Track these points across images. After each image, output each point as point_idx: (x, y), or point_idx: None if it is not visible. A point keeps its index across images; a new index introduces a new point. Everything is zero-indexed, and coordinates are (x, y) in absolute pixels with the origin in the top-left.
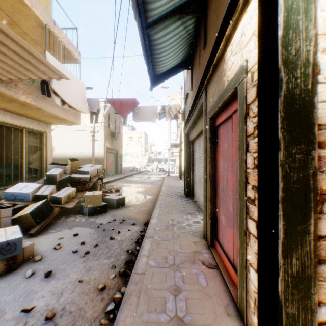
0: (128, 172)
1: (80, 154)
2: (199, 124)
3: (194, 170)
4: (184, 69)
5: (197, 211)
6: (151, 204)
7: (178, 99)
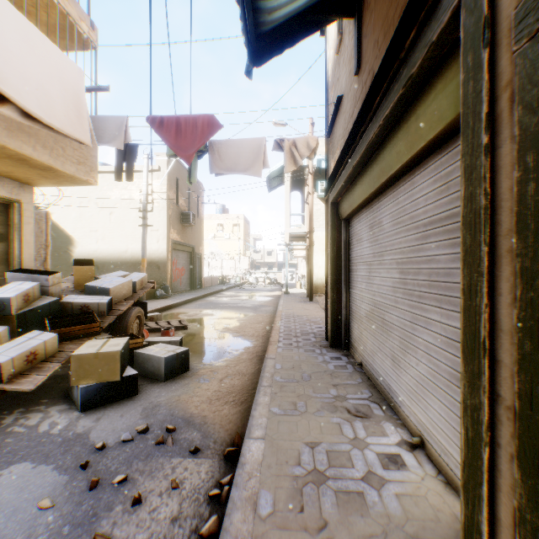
0: (213, 286)
1: (124, 253)
2: (391, 151)
3: (352, 286)
4: (338, 16)
5: (375, 402)
6: (251, 366)
7: None
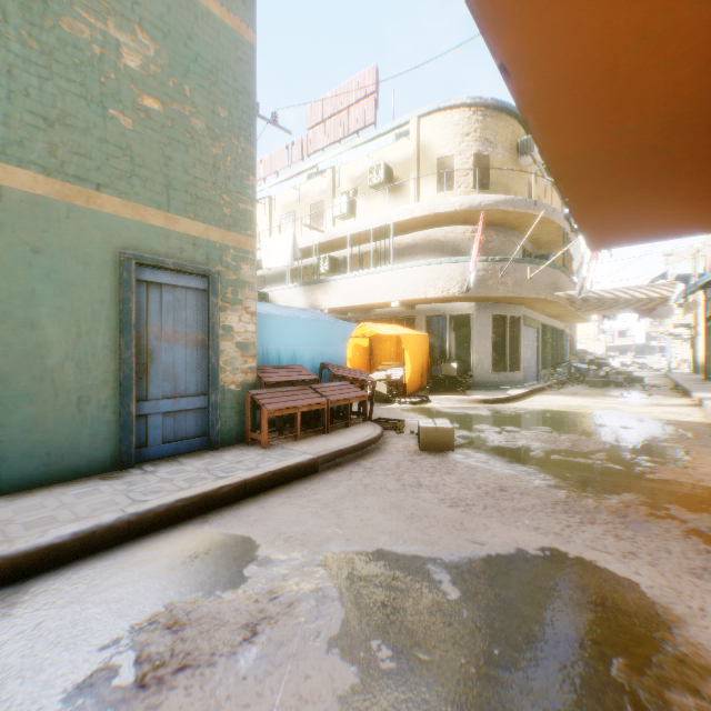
0: None
1: None
2: None
3: None
4: (703, 288)
5: None
6: (667, 384)
7: (686, 258)
